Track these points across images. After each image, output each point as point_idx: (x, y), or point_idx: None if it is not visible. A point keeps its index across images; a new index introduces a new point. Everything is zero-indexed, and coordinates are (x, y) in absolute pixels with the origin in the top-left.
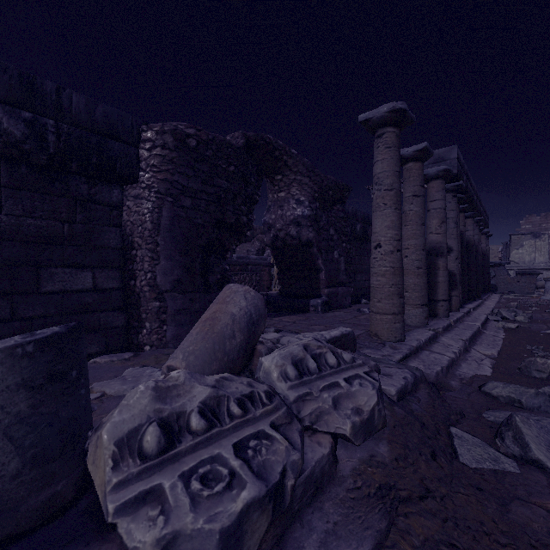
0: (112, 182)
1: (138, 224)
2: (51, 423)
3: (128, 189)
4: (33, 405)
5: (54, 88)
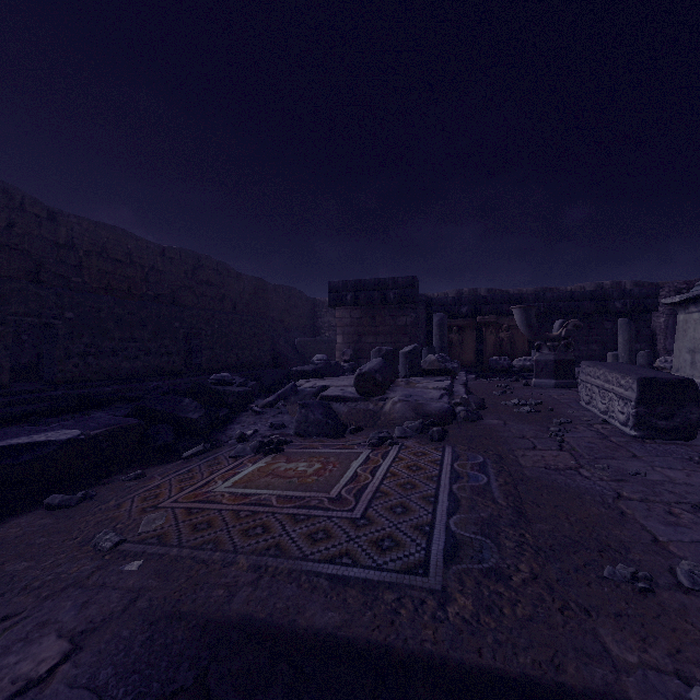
0: (647, 312)
1: (658, 327)
2: (649, 361)
3: (653, 313)
4: (647, 358)
5: (629, 290)
